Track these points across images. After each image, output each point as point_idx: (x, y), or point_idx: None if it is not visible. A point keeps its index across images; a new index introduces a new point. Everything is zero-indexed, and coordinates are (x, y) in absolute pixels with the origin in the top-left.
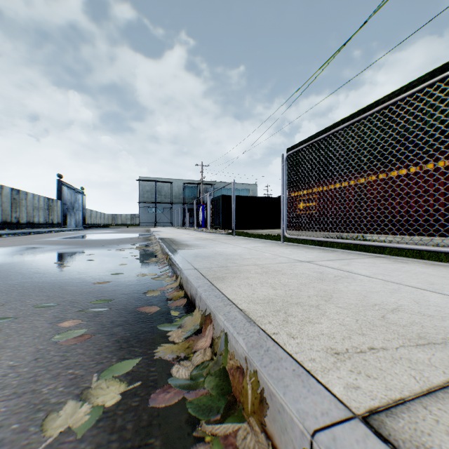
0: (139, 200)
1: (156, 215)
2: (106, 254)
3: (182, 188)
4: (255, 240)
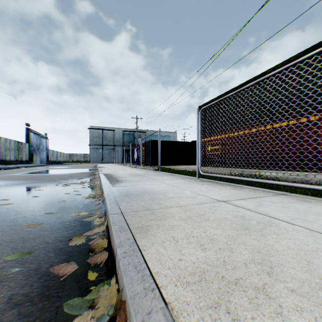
0: (90, 143)
1: (103, 154)
2: (52, 189)
3: (122, 134)
4: (176, 176)
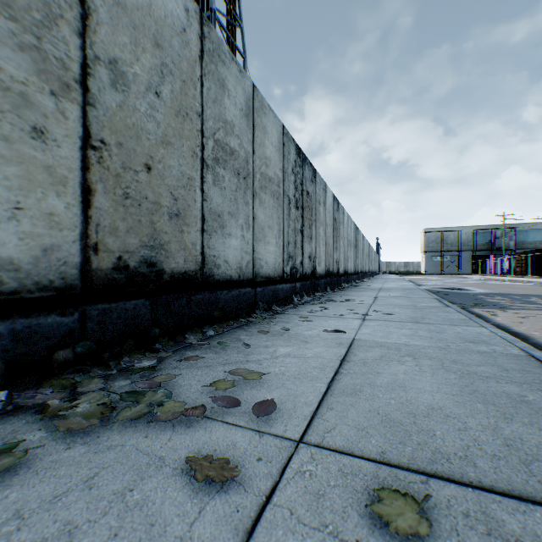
0: (424, 250)
1: (441, 263)
2: (498, 282)
3: (471, 235)
4: None
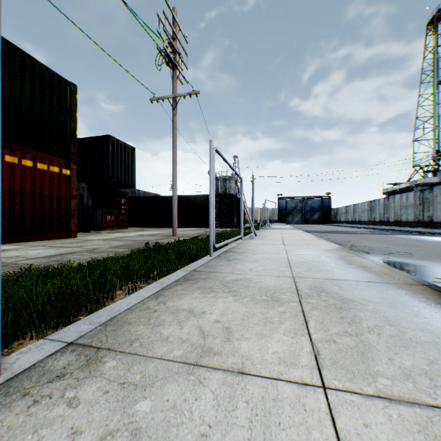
0: None
1: None
2: None
3: None
4: (222, 265)
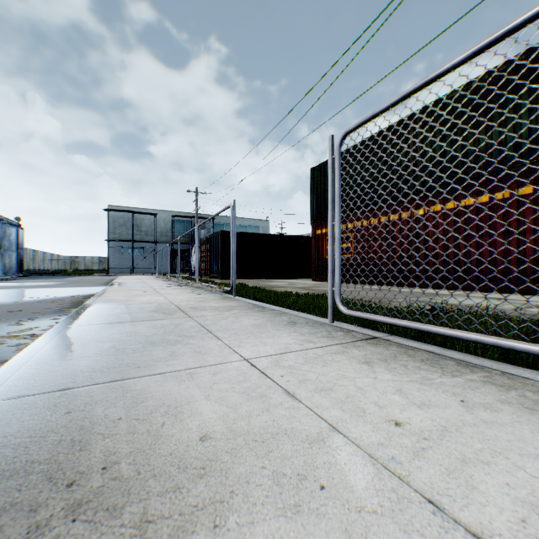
0: (109, 238)
1: (134, 257)
2: None
3: (171, 222)
4: (273, 316)
